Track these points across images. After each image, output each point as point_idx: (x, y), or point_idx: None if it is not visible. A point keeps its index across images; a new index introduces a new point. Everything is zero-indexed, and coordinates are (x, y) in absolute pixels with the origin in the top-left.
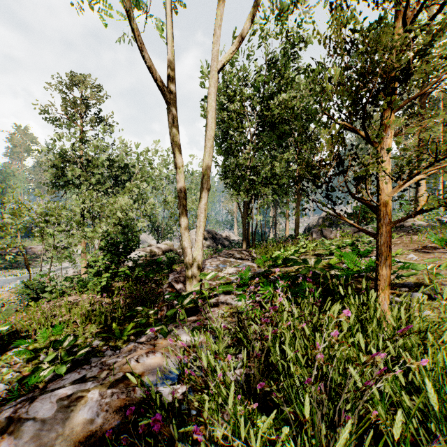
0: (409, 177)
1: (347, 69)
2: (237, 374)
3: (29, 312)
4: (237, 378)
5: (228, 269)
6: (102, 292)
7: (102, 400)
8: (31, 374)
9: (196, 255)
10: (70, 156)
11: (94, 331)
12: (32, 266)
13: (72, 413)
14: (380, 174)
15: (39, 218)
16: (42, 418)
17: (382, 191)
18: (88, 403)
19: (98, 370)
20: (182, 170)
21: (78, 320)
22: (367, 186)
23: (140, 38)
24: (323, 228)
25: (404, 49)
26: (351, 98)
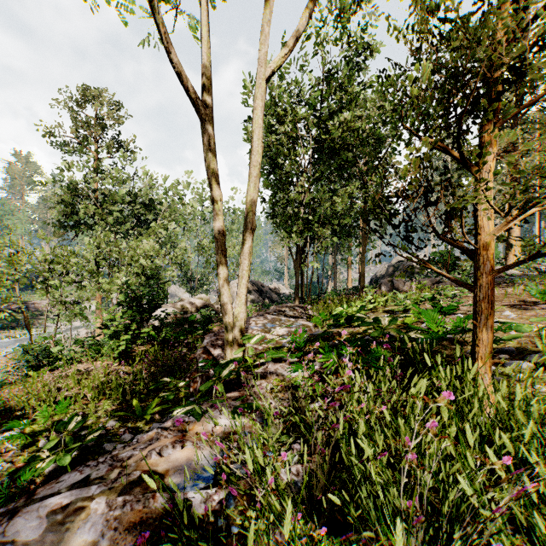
0: (523, 209)
1: (434, 72)
2: (293, 472)
3: (28, 384)
4: (294, 483)
5: (277, 329)
6: (120, 358)
7: (110, 512)
8: (27, 466)
9: (238, 313)
10: (82, 189)
11: (109, 408)
12: (35, 325)
13: (67, 532)
14: (479, 207)
15: (42, 267)
16: (24, 541)
17: (482, 230)
18: (90, 517)
19: (106, 468)
20: (220, 205)
21: (89, 394)
22: (462, 222)
23: (166, 37)
24: (394, 279)
25: (512, 42)
26: (444, 106)
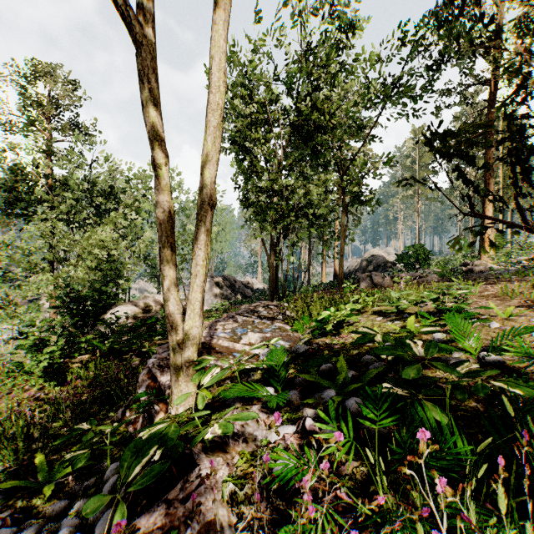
0: None
1: None
2: None
3: None
4: None
5: (249, 336)
6: (45, 379)
7: None
8: None
9: (189, 328)
10: (31, 173)
11: (1, 467)
12: None
13: None
14: None
15: None
16: None
17: None
18: None
19: None
20: (166, 171)
21: None
22: None
23: None
24: (373, 274)
25: None
26: None
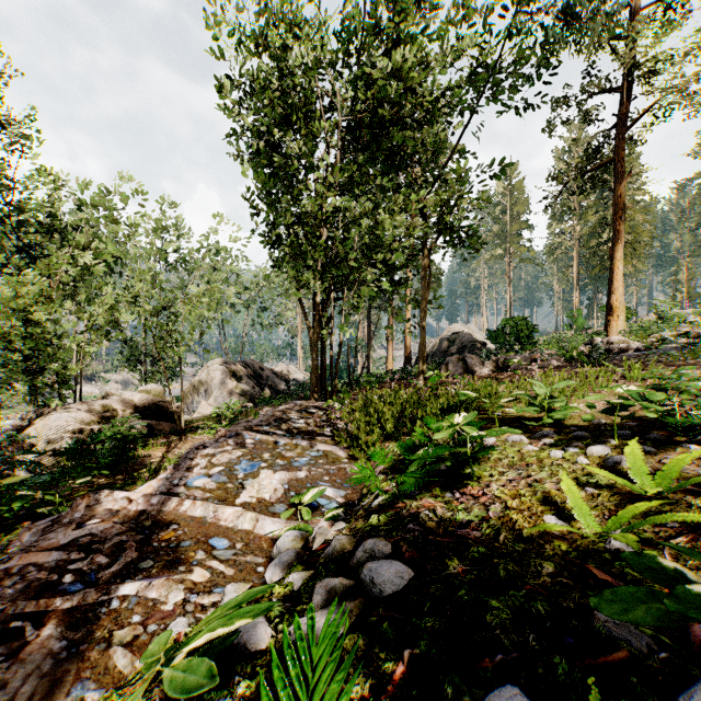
0: None
1: None
2: None
3: None
4: None
5: (261, 480)
6: None
7: None
8: None
9: None
10: None
11: None
12: None
13: None
14: None
15: None
16: None
17: None
18: None
19: None
20: None
21: None
22: None
23: None
24: (468, 356)
25: None
26: None
